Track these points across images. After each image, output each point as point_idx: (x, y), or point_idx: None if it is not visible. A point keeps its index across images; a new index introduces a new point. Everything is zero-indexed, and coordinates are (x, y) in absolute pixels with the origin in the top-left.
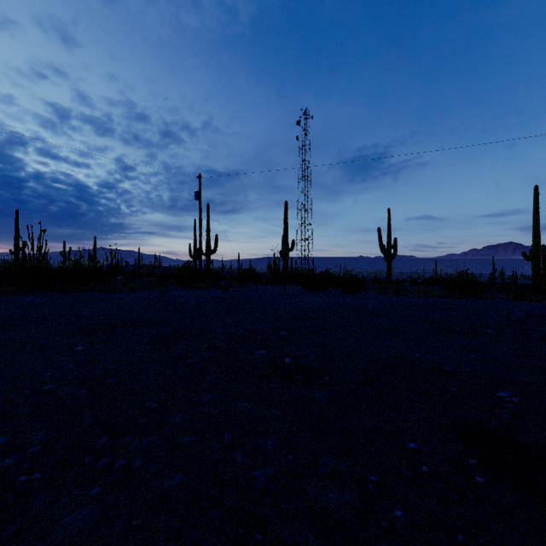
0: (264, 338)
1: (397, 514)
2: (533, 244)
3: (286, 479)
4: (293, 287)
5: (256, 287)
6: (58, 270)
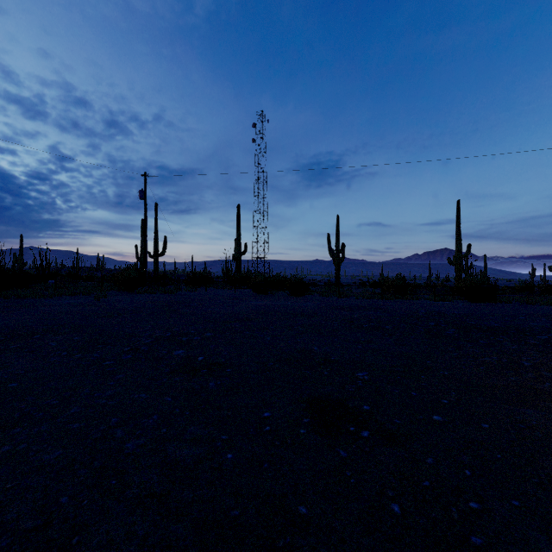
0: (188, 339)
1: (228, 457)
2: (456, 251)
3: (153, 445)
4: (244, 291)
5: (206, 291)
6: None
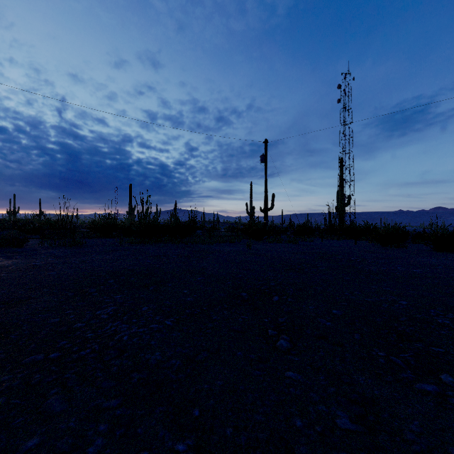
0: None
1: None
2: None
3: None
4: (357, 242)
5: (320, 242)
6: (165, 226)
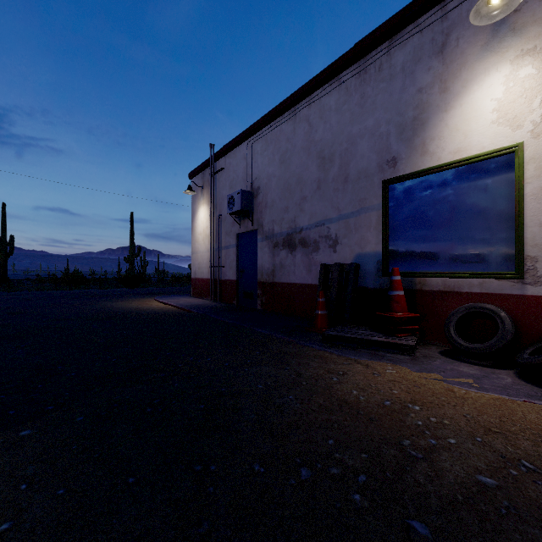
0: None
1: None
2: (131, 252)
3: None
4: None
5: None
6: None
